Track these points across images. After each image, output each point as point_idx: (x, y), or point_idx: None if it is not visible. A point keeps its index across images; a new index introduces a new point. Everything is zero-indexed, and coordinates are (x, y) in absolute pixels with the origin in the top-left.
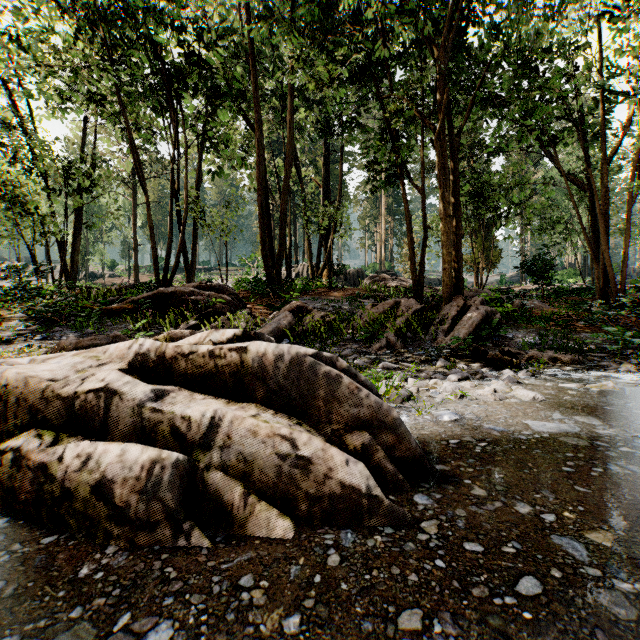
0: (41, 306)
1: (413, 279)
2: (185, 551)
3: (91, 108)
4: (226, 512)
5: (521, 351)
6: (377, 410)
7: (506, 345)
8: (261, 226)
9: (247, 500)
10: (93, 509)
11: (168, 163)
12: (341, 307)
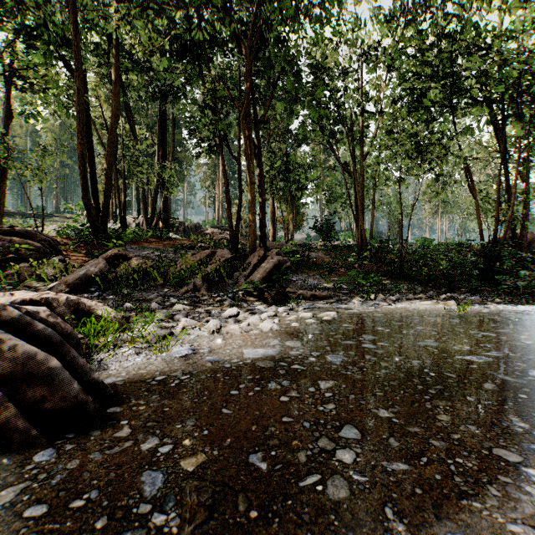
0: None
1: (230, 233)
2: None
3: None
4: None
5: (297, 290)
6: (26, 362)
7: (289, 286)
8: (81, 174)
9: None
10: None
11: None
12: (166, 255)
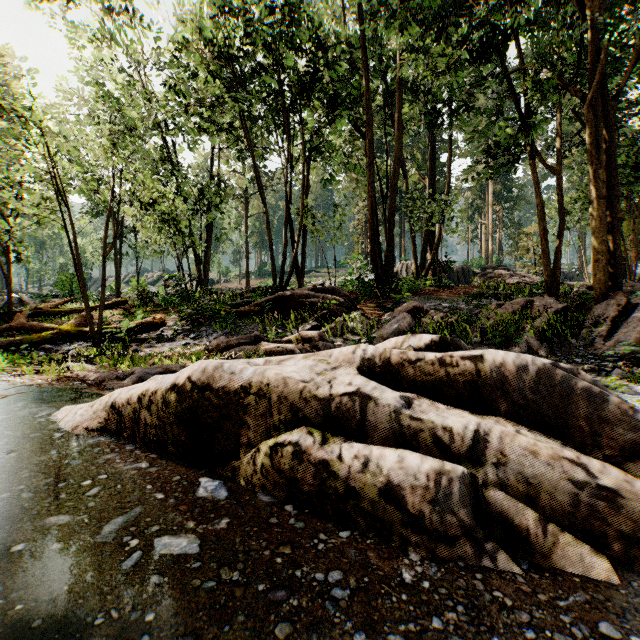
0: (191, 309)
1: (546, 274)
2: (497, 574)
3: (221, 136)
4: (521, 537)
5: None
6: None
7: None
8: (371, 227)
9: (546, 528)
10: (383, 512)
11: (273, 176)
12: (457, 307)
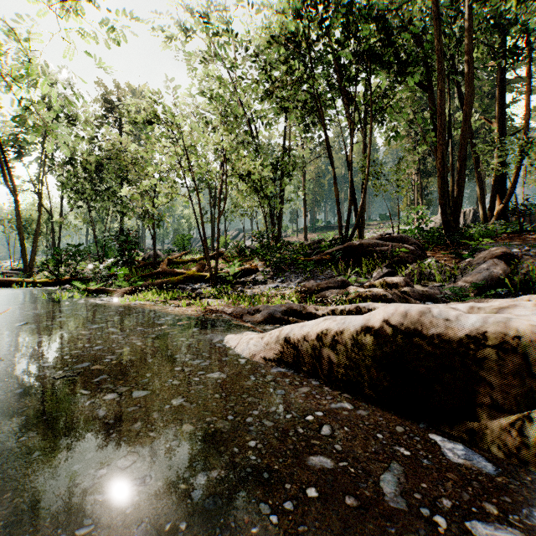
0: (276, 258)
1: None
2: None
3: (294, 114)
4: None
5: None
6: None
7: None
8: (440, 175)
9: None
10: None
11: None
12: None
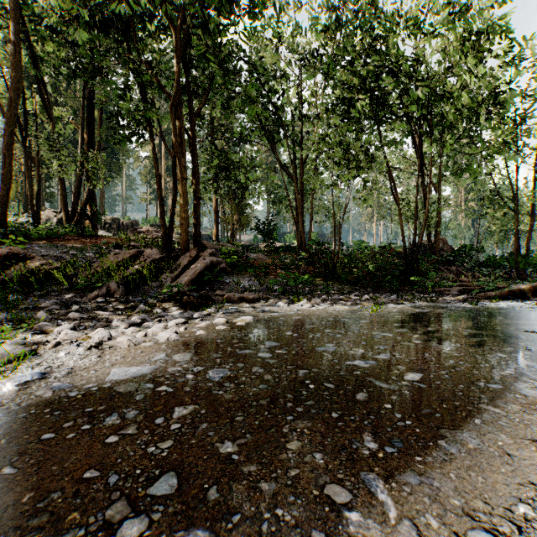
0: None
1: (163, 232)
2: None
3: None
4: None
5: (228, 293)
6: None
7: (221, 289)
8: None
9: None
10: None
11: None
12: (83, 255)
